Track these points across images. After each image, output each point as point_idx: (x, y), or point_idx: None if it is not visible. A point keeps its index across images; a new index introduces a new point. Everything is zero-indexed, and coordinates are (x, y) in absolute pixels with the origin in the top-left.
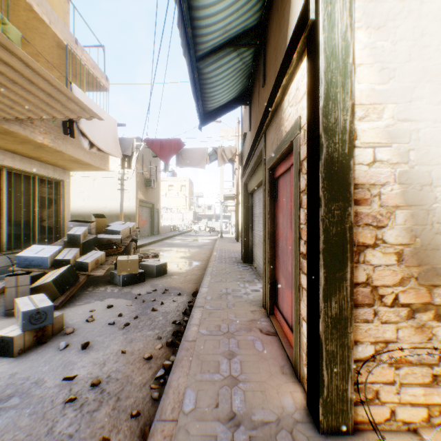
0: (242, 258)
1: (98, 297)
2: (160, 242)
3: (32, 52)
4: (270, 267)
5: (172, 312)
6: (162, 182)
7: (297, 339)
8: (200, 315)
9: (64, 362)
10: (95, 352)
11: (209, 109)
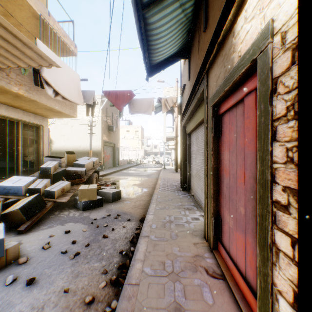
0: (181, 186)
1: (60, 221)
2: (119, 172)
3: (14, 23)
4: (213, 203)
5: (121, 239)
6: (121, 129)
7: (265, 311)
8: (145, 247)
9: (3, 304)
10: (38, 289)
11: (155, 62)
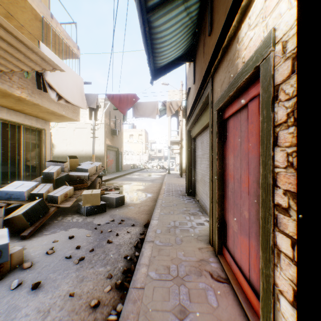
0: (186, 191)
1: (64, 226)
2: (122, 177)
3: (16, 25)
4: (218, 207)
5: (125, 244)
6: (125, 132)
7: (268, 312)
8: (150, 252)
9: (9, 307)
10: (44, 293)
11: (159, 65)
